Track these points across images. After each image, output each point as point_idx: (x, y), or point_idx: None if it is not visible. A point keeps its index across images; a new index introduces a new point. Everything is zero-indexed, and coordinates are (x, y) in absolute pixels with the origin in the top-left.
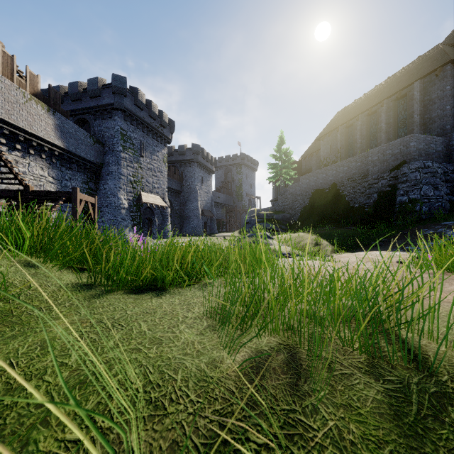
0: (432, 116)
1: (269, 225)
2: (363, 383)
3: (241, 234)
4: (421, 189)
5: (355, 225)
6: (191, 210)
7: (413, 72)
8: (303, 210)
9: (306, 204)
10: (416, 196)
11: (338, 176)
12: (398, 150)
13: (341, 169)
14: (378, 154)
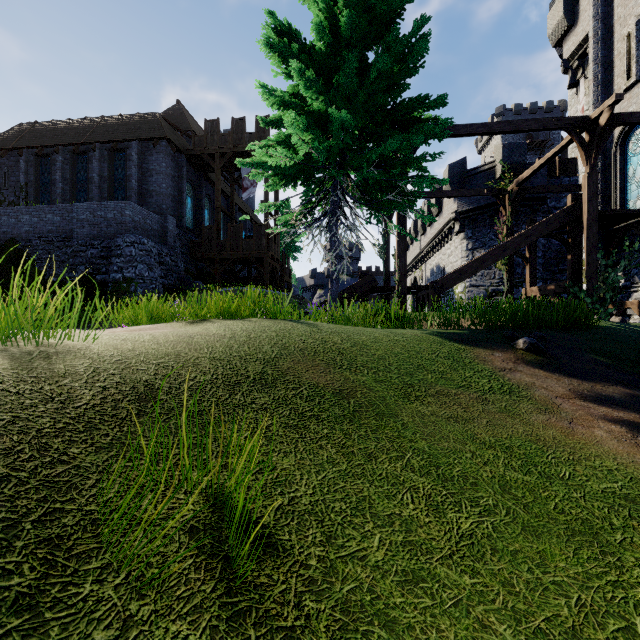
0: (150, 189)
1: None
2: None
3: None
4: (136, 268)
5: None
6: None
7: (131, 128)
8: None
9: None
10: (131, 274)
11: (20, 228)
12: (112, 215)
13: (27, 219)
14: (87, 212)
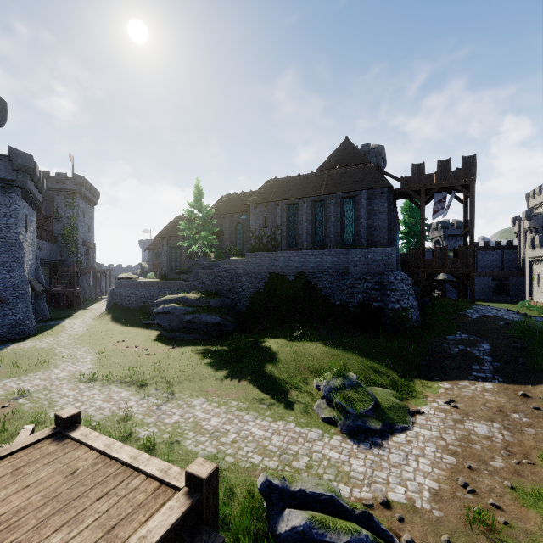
0: (374, 224)
1: (214, 319)
2: None
3: (127, 323)
4: (408, 299)
5: (348, 327)
6: (10, 285)
7: (356, 179)
8: (256, 296)
9: (258, 289)
10: (406, 305)
11: (307, 265)
12: (380, 258)
13: (312, 259)
14: (359, 255)
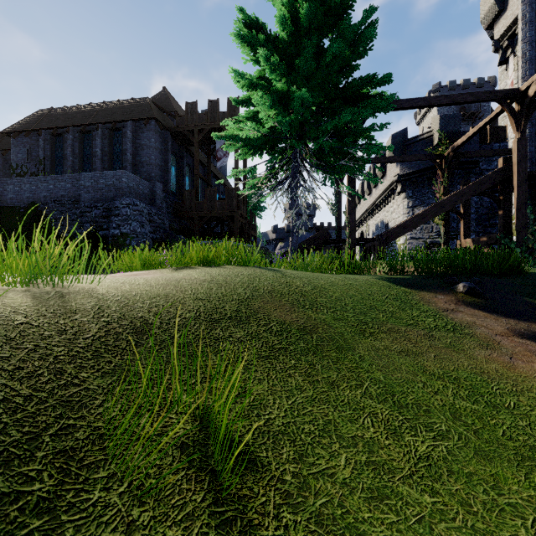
0: (142, 160)
1: None
2: (20, 292)
3: None
4: (131, 225)
5: None
6: None
7: (127, 110)
8: None
9: None
10: (127, 230)
11: (40, 194)
12: (112, 182)
13: (45, 186)
14: (92, 180)
